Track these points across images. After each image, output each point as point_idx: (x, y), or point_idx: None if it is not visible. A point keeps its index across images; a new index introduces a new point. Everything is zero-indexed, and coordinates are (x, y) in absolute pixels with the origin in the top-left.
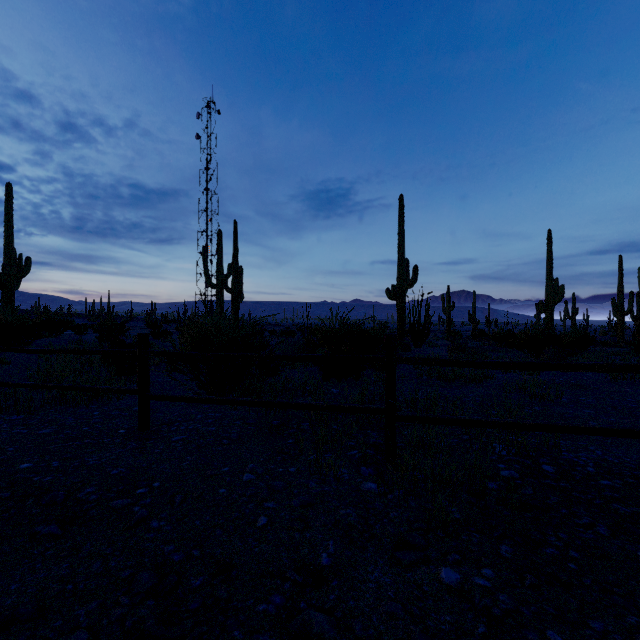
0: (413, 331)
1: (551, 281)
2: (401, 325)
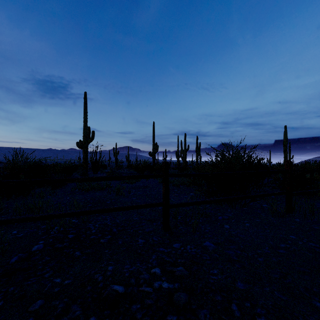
0: (93, 165)
1: (154, 143)
2: (85, 162)
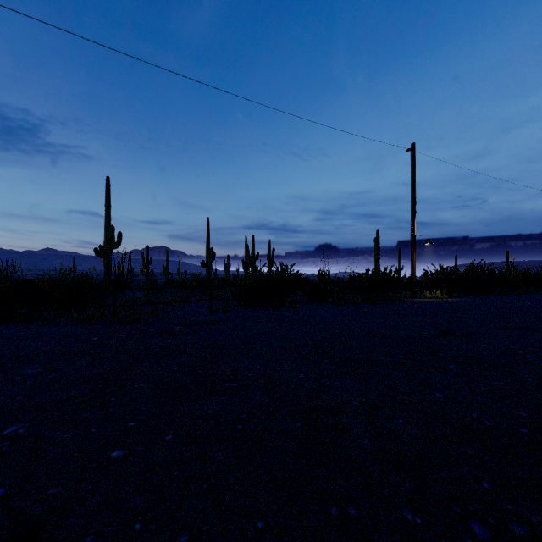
0: (118, 281)
1: (209, 249)
2: (108, 277)
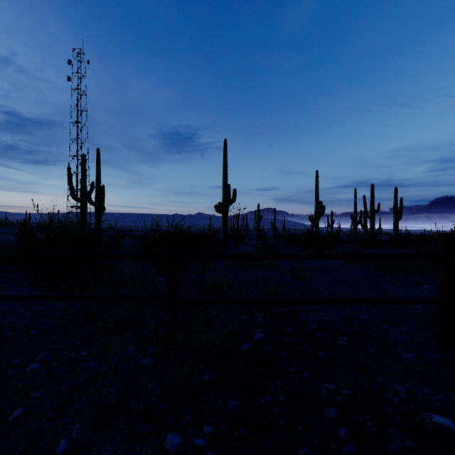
0: (233, 235)
1: (318, 202)
2: (225, 230)
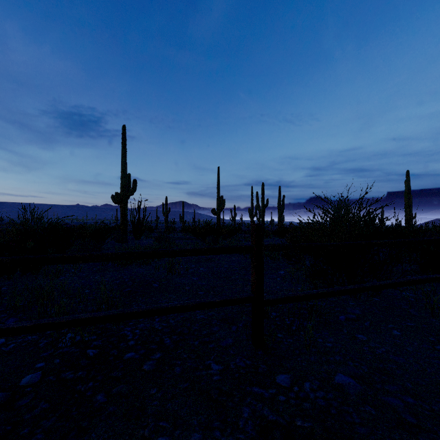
0: (134, 227)
1: (219, 197)
2: (124, 223)
